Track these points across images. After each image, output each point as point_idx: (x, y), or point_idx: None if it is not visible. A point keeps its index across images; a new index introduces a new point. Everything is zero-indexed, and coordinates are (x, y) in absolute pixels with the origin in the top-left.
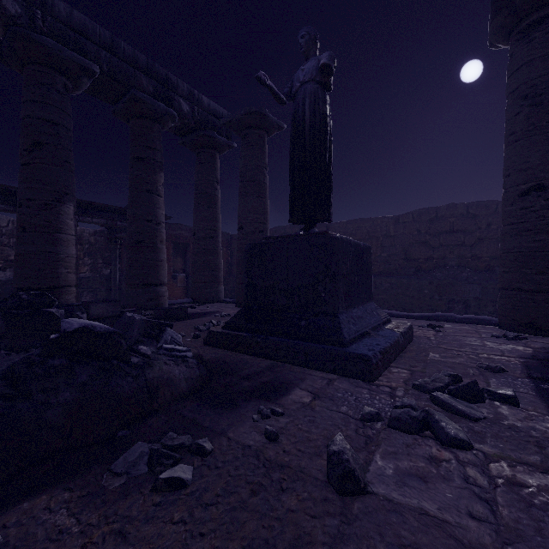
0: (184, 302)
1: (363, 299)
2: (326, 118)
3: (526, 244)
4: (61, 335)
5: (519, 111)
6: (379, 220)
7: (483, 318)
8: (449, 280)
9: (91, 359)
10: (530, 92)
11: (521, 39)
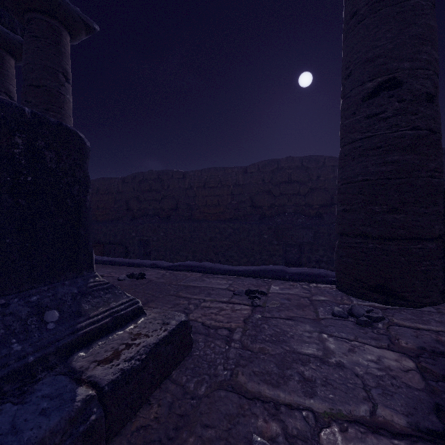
0: None
1: None
2: None
3: (374, 169)
4: None
5: None
6: (230, 170)
7: (317, 273)
8: (286, 225)
9: None
10: None
11: None
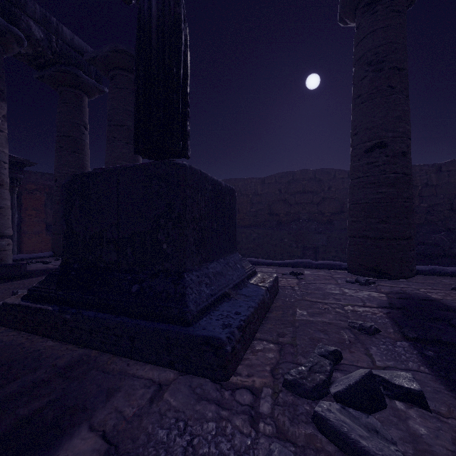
0: (41, 256)
1: (225, 250)
2: (179, 22)
3: (371, 196)
4: None
5: (365, 76)
6: (249, 181)
7: (334, 263)
8: (304, 231)
9: None
10: (374, 59)
11: (366, 12)
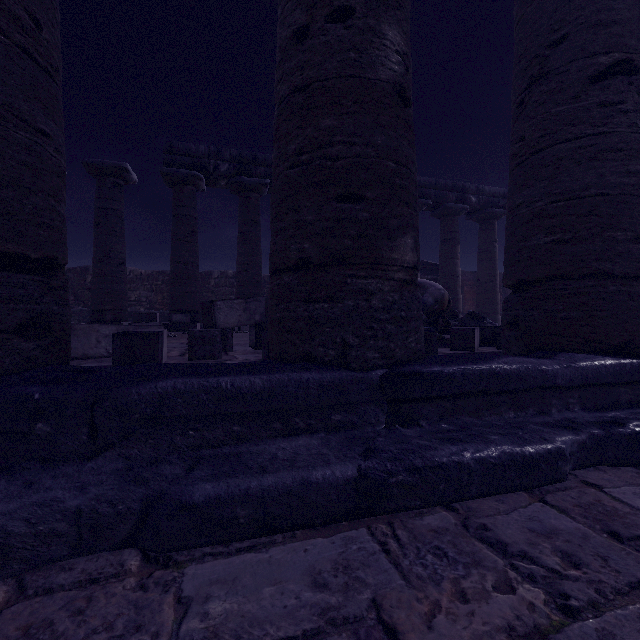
0: None
1: None
2: None
3: None
4: (469, 313)
5: None
6: None
7: None
8: None
9: (474, 319)
10: None
11: None
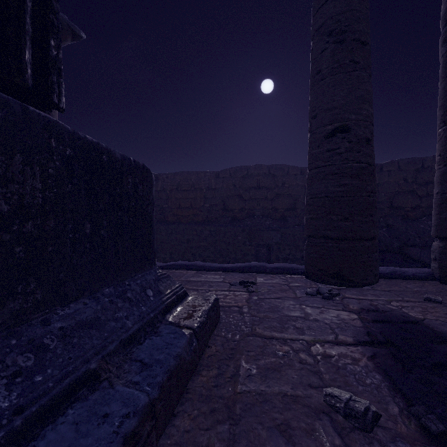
0: None
1: (121, 269)
2: None
3: (332, 189)
4: None
5: (325, 48)
6: (203, 174)
7: (291, 267)
8: (258, 228)
9: None
10: (335, 28)
11: None
